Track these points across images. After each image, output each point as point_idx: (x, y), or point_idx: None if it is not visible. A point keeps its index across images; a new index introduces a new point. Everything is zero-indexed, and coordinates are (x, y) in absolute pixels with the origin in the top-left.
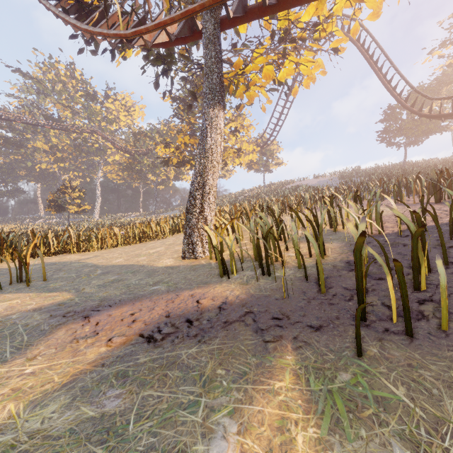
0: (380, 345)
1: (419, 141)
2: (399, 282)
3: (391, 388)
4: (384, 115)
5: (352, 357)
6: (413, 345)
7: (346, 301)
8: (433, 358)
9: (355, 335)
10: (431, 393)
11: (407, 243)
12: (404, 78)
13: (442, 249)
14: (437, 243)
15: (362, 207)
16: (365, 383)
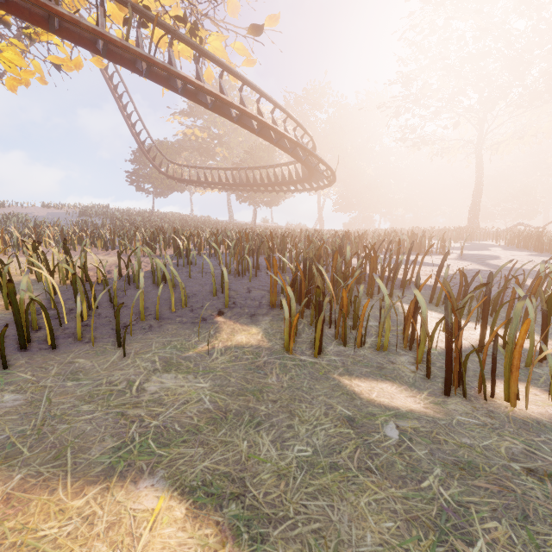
0: (29, 358)
1: (165, 194)
2: (45, 313)
3: (22, 375)
4: (134, 155)
5: (0, 371)
6: (54, 352)
7: (16, 339)
8: (63, 354)
9: (1, 353)
10: (48, 369)
11: (99, 289)
12: (147, 129)
13: (109, 292)
14: (120, 288)
15: (71, 256)
16: (3, 379)
